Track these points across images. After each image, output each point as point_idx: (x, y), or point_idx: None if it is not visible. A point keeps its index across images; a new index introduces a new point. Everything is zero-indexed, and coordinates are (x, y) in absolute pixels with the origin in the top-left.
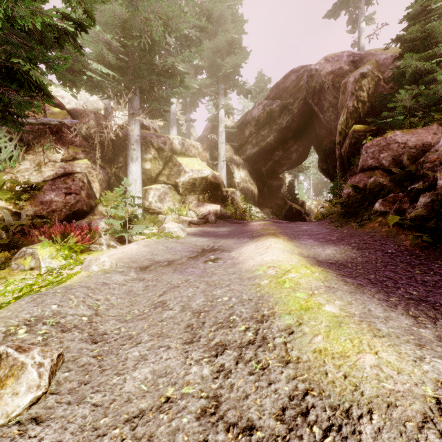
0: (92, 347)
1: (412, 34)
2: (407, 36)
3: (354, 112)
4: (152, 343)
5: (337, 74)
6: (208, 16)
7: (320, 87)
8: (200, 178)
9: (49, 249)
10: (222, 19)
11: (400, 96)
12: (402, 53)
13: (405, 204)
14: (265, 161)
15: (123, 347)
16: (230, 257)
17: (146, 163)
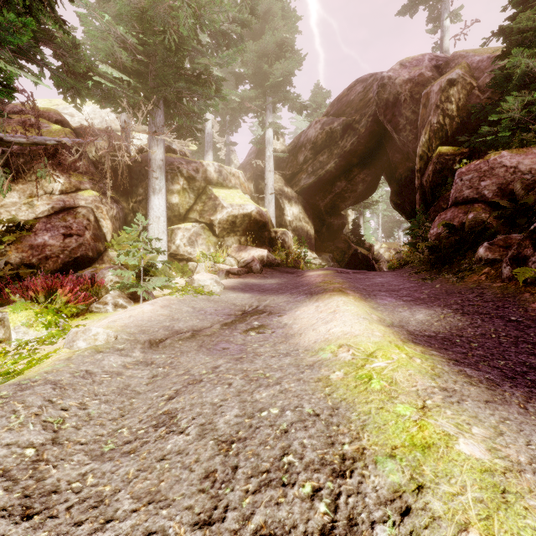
0: (18, 530)
1: (521, 24)
2: (514, 27)
3: (439, 130)
4: (135, 521)
5: (416, 83)
6: (251, 8)
7: (395, 99)
8: (242, 215)
9: (26, 313)
10: (270, 15)
11: (507, 105)
12: (506, 50)
13: (525, 249)
14: (324, 194)
15: (77, 532)
16: (280, 325)
17: (173, 196)
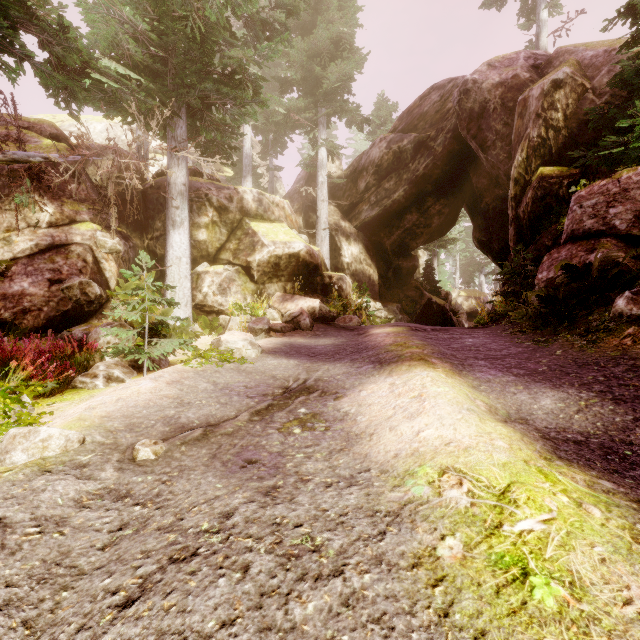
0: None
1: None
2: None
3: (541, 145)
4: None
5: (509, 87)
6: None
7: (481, 109)
8: (287, 255)
9: None
10: (323, 5)
11: None
12: (636, 35)
13: None
14: (390, 229)
15: None
16: (339, 415)
17: (200, 231)
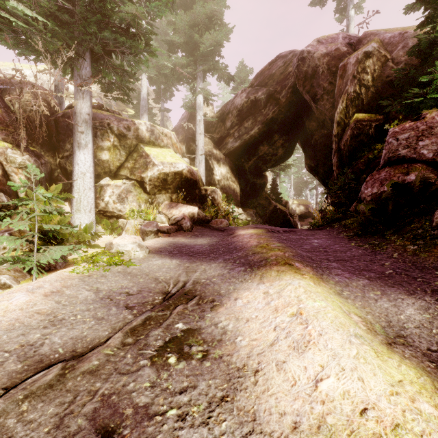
0: None
1: None
2: None
3: (356, 98)
4: None
5: (333, 57)
6: None
7: (313, 71)
8: (173, 173)
9: None
10: None
11: None
12: (429, 17)
13: None
14: (248, 156)
15: None
16: (216, 332)
17: (103, 152)
